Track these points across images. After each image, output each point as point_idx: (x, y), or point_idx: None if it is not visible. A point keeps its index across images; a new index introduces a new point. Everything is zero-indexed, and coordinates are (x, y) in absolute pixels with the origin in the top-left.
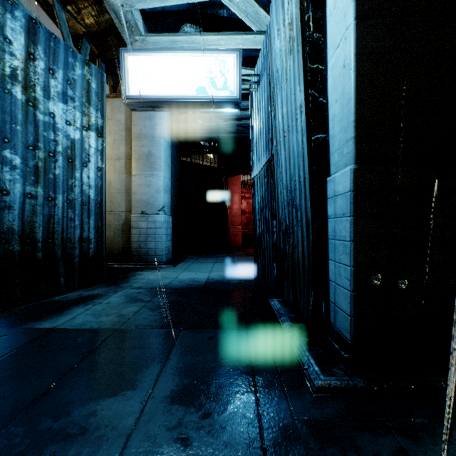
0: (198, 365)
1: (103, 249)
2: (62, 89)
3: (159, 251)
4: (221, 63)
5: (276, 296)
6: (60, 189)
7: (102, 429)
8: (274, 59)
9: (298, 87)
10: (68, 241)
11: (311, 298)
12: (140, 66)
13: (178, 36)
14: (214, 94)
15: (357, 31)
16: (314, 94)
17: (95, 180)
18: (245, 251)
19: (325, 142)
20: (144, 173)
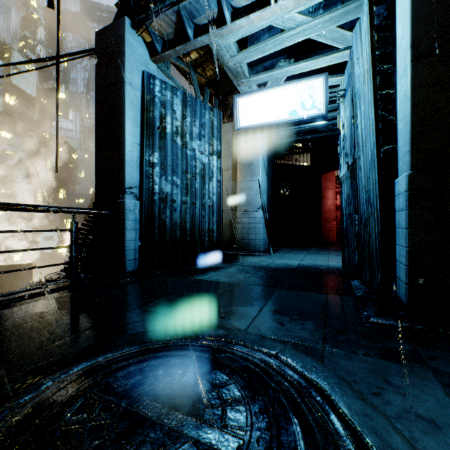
0: (289, 303)
1: (221, 237)
2: (198, 131)
3: (258, 242)
4: (309, 88)
5: (359, 280)
6: (198, 197)
7: (242, 314)
8: (355, 81)
9: (371, 109)
10: (201, 231)
11: (379, 273)
12: (247, 105)
13: (274, 71)
14: (303, 114)
15: (412, 71)
16: (383, 114)
17: (216, 189)
18: (339, 246)
19: (394, 151)
20: (246, 179)
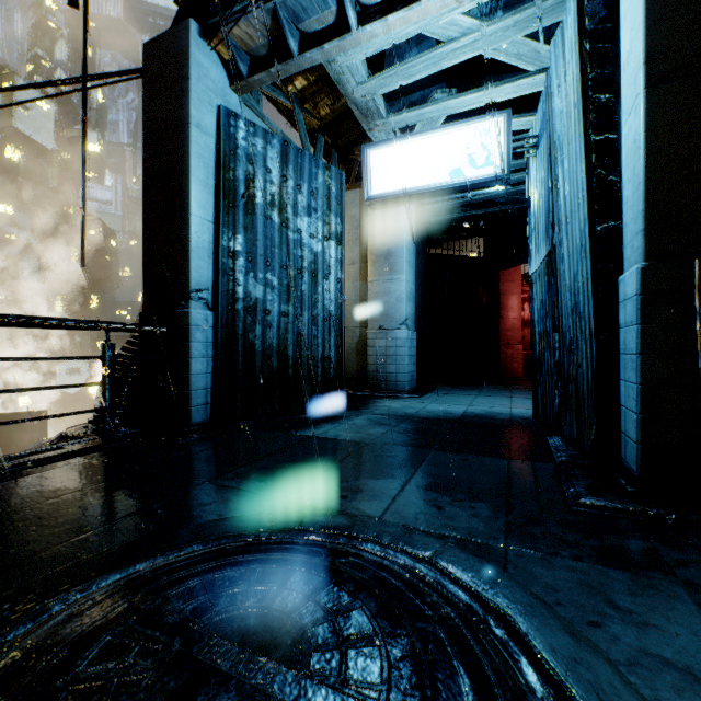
0: (450, 474)
1: (342, 369)
2: (307, 202)
3: (401, 376)
4: (481, 133)
5: (561, 436)
6: (305, 306)
7: (374, 492)
8: (554, 122)
9: (580, 165)
10: (312, 359)
11: (593, 426)
12: (383, 160)
13: (426, 108)
14: (472, 175)
15: (647, 102)
16: (600, 173)
17: (335, 293)
18: (528, 383)
19: (617, 231)
20: (382, 278)
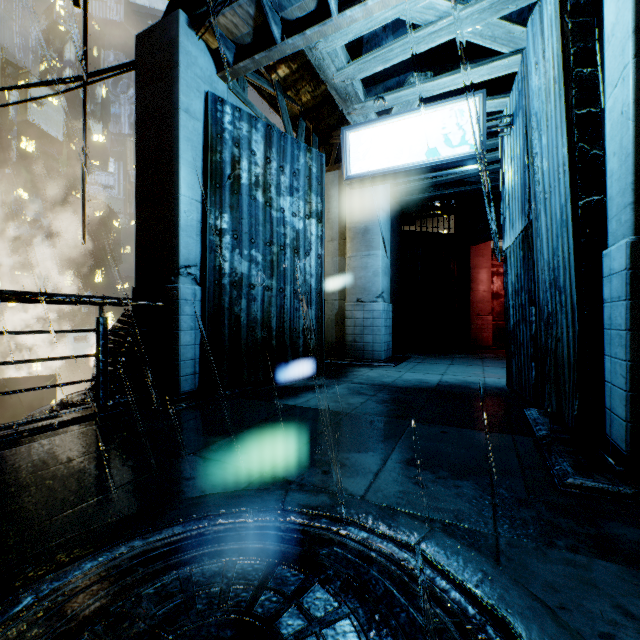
0: (431, 448)
1: (323, 340)
2: (289, 183)
3: (377, 346)
4: (457, 113)
5: (537, 407)
6: (288, 281)
7: (356, 467)
8: (531, 99)
9: (561, 140)
10: (294, 330)
11: (576, 401)
12: (362, 141)
13: (402, 91)
14: (447, 154)
15: (637, 72)
16: (583, 147)
17: (316, 268)
18: (497, 352)
19: (601, 205)
20: (359, 254)
